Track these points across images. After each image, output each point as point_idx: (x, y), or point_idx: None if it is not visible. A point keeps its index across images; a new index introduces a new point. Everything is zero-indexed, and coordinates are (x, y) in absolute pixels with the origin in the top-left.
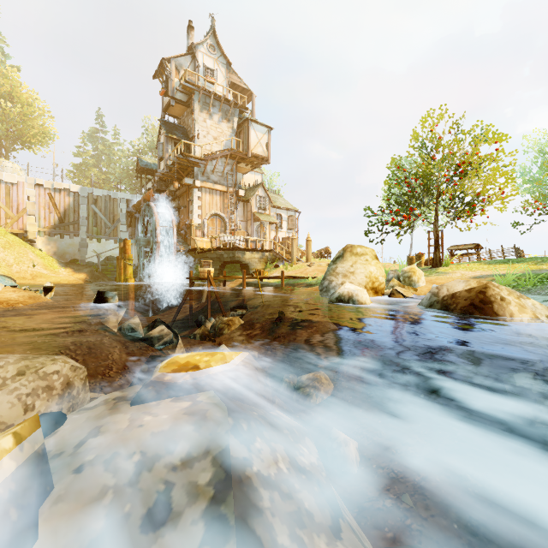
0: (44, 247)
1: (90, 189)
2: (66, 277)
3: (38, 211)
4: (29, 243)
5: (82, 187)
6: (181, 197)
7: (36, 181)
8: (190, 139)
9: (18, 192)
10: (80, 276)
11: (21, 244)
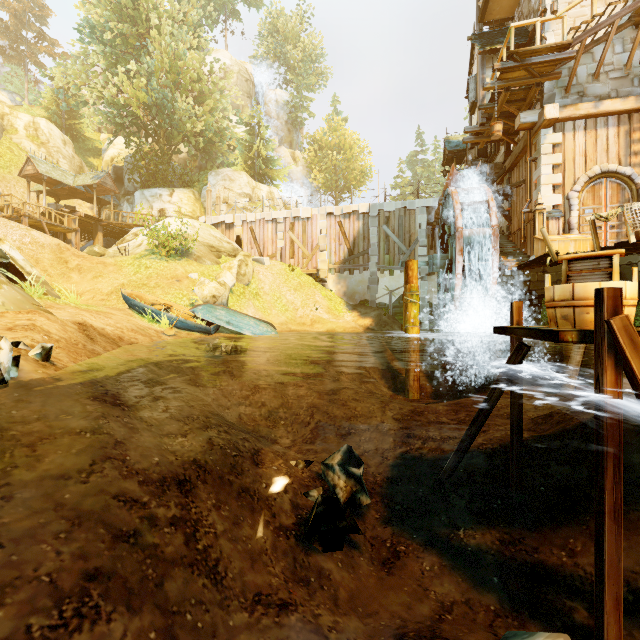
0: (334, 286)
1: (380, 205)
2: (343, 323)
3: (329, 245)
4: (321, 283)
5: (372, 205)
6: (513, 169)
7: (327, 210)
8: (532, 31)
9: (312, 227)
10: (365, 321)
11: (312, 285)
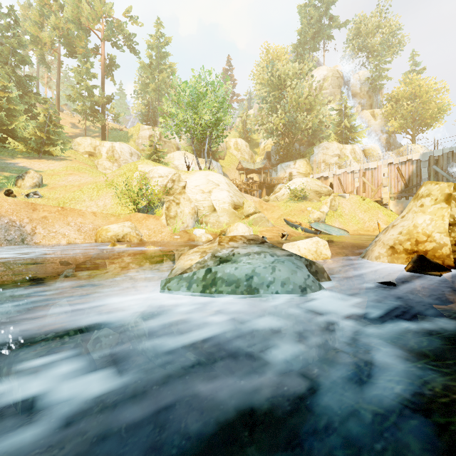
0: (393, 208)
1: (430, 153)
2: None
3: (390, 183)
4: (384, 206)
5: (423, 154)
6: None
7: (388, 162)
8: None
9: (377, 173)
10: None
11: (377, 208)
